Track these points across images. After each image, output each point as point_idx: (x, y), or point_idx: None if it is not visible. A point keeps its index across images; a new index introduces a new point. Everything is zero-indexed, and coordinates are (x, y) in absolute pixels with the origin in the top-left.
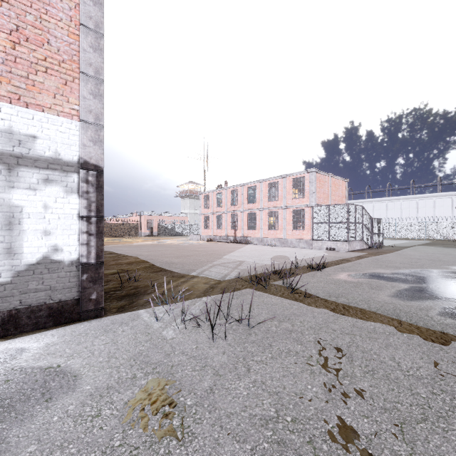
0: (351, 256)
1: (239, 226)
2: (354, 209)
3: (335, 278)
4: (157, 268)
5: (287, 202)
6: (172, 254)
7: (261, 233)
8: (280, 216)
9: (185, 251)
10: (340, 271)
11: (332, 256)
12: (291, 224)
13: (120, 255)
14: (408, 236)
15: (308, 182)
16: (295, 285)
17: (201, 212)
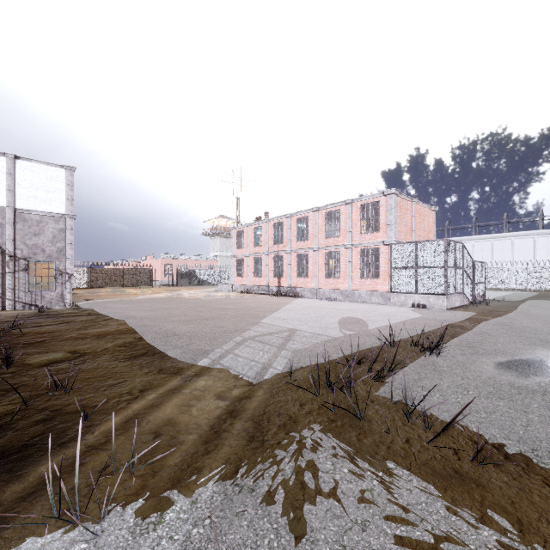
0: (459, 318)
1: (284, 272)
2: (453, 248)
3: (484, 375)
4: (142, 348)
5: (353, 239)
6: (184, 314)
7: (315, 282)
8: (343, 259)
9: (205, 310)
10: (473, 353)
11: (430, 318)
12: (359, 269)
13: (101, 317)
14: (504, 285)
15: (384, 209)
16: (418, 402)
17: (234, 254)
